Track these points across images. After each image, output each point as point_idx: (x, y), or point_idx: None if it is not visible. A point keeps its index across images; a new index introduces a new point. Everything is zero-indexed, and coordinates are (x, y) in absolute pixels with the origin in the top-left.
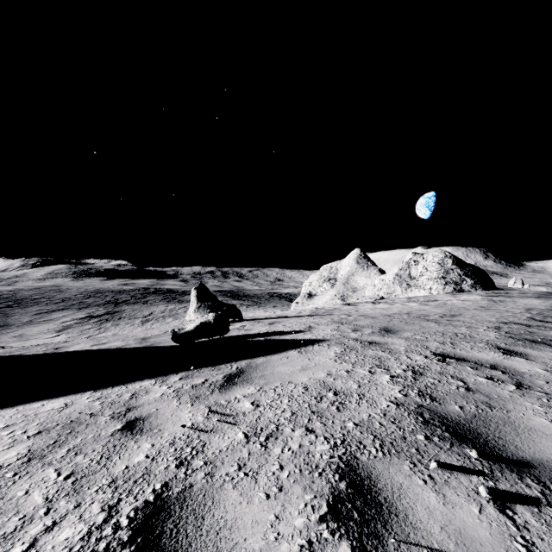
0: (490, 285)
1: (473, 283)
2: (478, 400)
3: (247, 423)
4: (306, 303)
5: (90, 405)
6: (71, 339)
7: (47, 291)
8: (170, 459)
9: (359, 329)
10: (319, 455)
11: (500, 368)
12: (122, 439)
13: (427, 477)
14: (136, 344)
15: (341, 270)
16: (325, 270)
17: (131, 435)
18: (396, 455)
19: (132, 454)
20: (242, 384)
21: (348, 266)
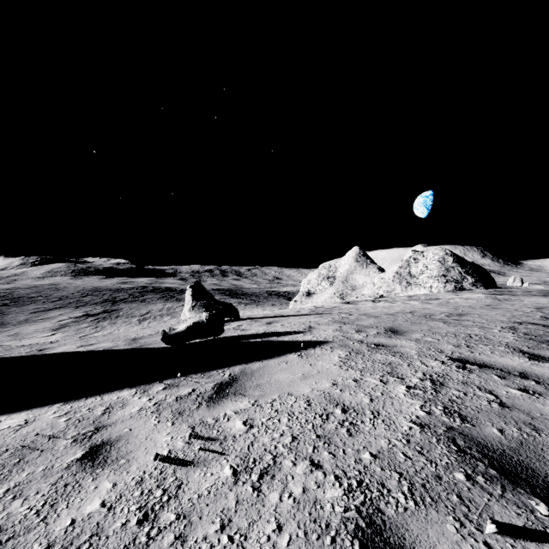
0: (491, 283)
1: (475, 281)
2: (518, 420)
3: (236, 451)
4: (305, 301)
5: (53, 423)
6: (66, 338)
7: (44, 290)
8: (132, 509)
9: (363, 330)
10: (330, 507)
11: (532, 377)
12: (79, 474)
13: (483, 546)
14: (125, 345)
15: (340, 268)
16: (324, 268)
17: (91, 469)
18: (433, 507)
19: (85, 499)
20: (234, 396)
21: (347, 264)
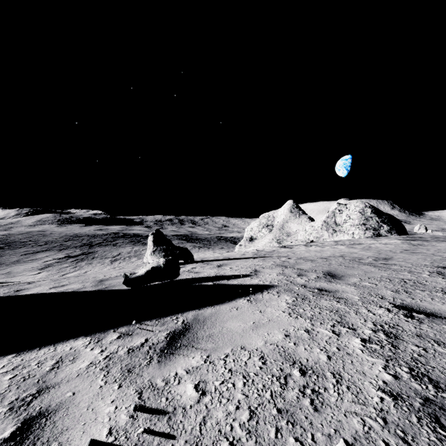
0: (402, 230)
1: (389, 229)
2: None
3: (186, 433)
4: (248, 245)
5: None
6: (50, 276)
7: (33, 236)
8: None
9: (303, 274)
10: None
11: None
12: None
13: None
14: (92, 287)
15: (277, 218)
16: (264, 218)
17: None
18: None
19: None
20: (186, 348)
21: (282, 214)
